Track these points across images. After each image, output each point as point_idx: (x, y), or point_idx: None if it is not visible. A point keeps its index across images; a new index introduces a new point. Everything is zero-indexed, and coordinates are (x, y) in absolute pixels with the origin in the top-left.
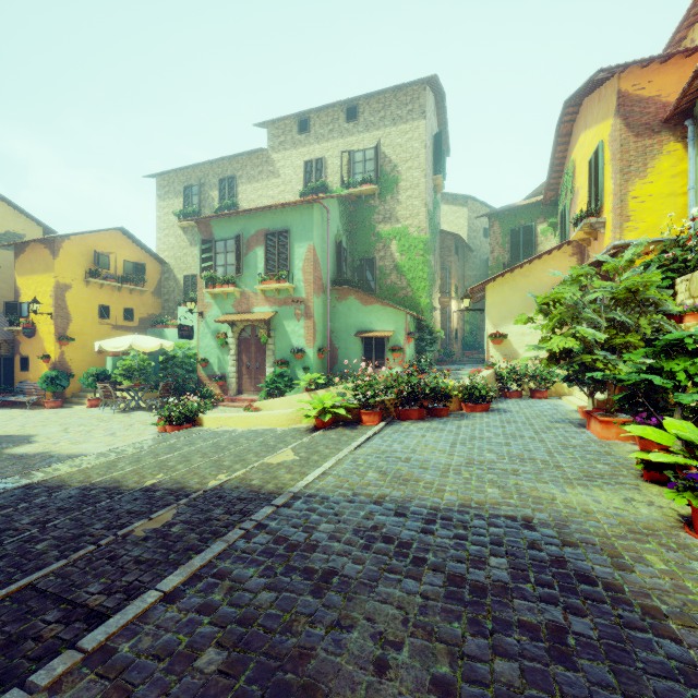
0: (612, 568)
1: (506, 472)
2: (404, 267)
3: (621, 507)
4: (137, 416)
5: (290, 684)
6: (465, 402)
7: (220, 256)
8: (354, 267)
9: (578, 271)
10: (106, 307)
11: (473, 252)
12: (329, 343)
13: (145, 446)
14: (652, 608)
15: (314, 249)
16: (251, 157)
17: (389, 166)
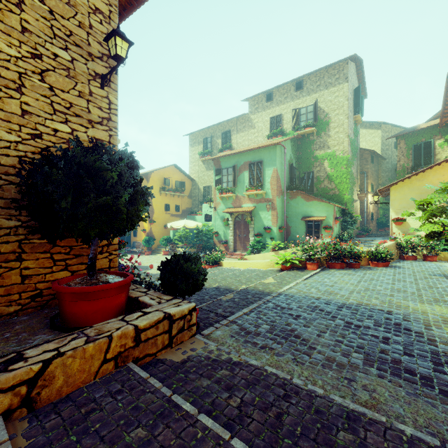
0: (422, 329)
1: (386, 295)
2: (332, 176)
3: (445, 313)
4: None
5: (290, 334)
6: (371, 261)
7: (225, 177)
8: (300, 178)
9: (445, 184)
10: (168, 205)
11: (386, 159)
12: (285, 223)
13: None
14: (433, 339)
15: (277, 170)
16: (239, 119)
17: (323, 114)
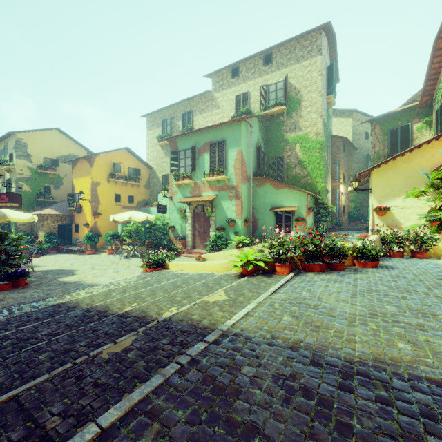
0: None
1: (412, 326)
2: (305, 162)
3: None
4: (133, 260)
5: None
6: (357, 260)
7: (182, 161)
8: (269, 164)
9: None
10: (118, 195)
11: (357, 150)
12: (252, 215)
13: (132, 281)
14: None
15: (241, 152)
16: (201, 97)
17: (294, 92)
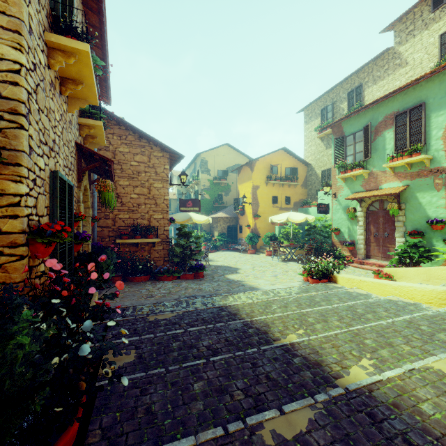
0: None
1: None
2: None
3: None
4: (291, 265)
5: None
6: None
7: (350, 148)
8: None
9: None
10: (276, 196)
11: None
12: None
13: (292, 292)
14: None
15: None
16: (376, 62)
17: None
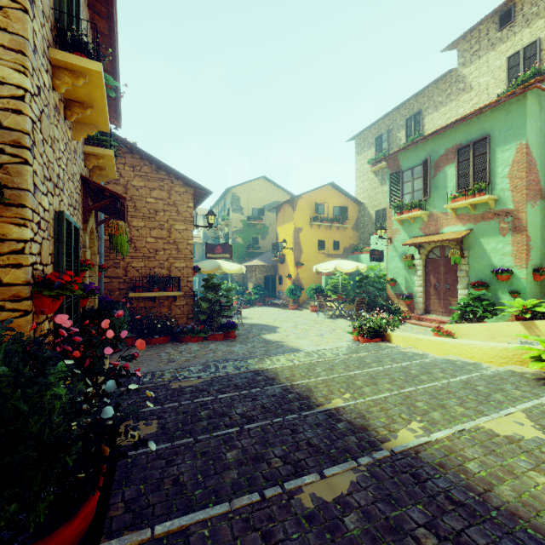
0: None
1: None
2: None
3: None
4: (339, 322)
5: None
6: None
7: (407, 185)
8: None
9: None
10: (322, 241)
11: None
12: None
13: (340, 353)
14: None
15: (527, 147)
16: (437, 85)
17: None
